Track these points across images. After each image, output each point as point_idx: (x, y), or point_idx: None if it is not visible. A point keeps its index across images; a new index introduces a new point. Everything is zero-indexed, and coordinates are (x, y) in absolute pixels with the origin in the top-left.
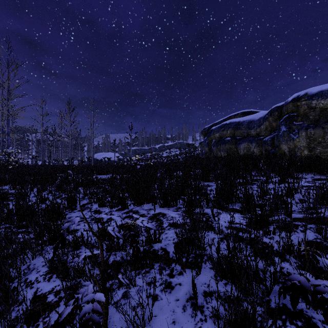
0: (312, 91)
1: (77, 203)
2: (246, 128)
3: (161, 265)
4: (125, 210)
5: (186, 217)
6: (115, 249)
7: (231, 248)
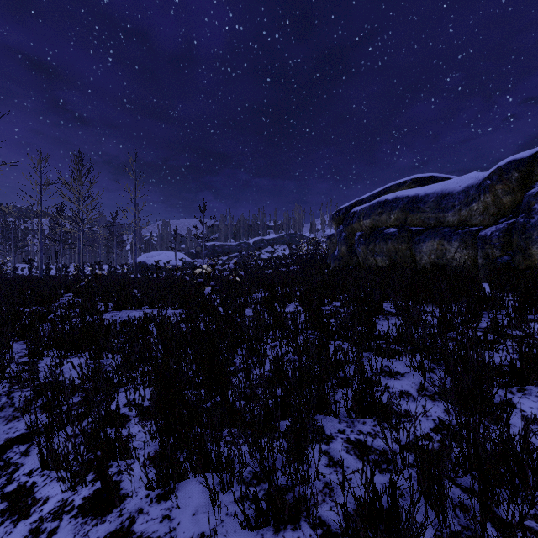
0: None
1: None
2: (435, 209)
3: None
4: (108, 520)
5: None
6: None
7: None
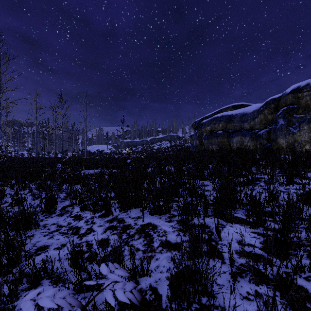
0: None
1: (57, 204)
2: (239, 121)
3: None
4: (109, 217)
5: (182, 232)
6: (86, 288)
7: None
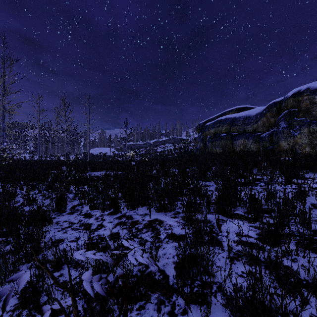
0: (315, 85)
1: (67, 204)
2: (242, 124)
3: (159, 297)
4: (118, 214)
5: (187, 226)
6: (103, 271)
7: (257, 291)
